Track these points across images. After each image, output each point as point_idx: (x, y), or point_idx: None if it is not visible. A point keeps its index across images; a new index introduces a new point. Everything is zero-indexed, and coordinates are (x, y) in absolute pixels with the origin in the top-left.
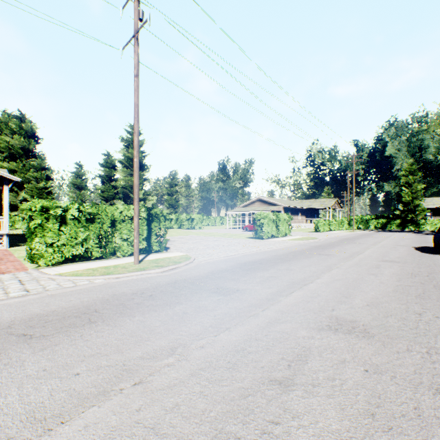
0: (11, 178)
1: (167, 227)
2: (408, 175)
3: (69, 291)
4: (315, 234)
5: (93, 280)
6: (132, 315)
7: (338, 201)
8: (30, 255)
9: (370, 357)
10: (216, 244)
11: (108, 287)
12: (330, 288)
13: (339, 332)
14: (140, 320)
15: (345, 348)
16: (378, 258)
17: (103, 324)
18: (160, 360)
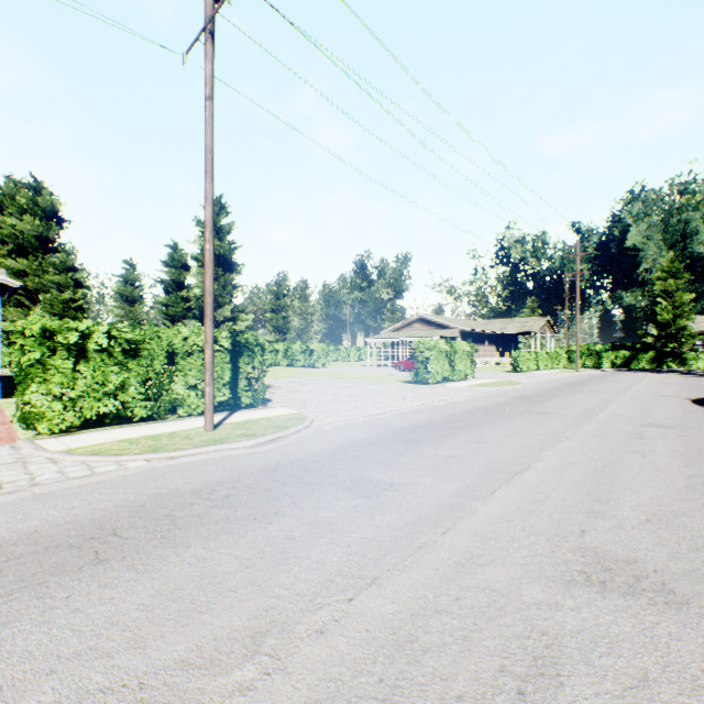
0: (4, 282)
1: (270, 363)
2: (666, 278)
3: (75, 485)
4: (513, 375)
5: (127, 462)
6: (183, 543)
7: (550, 322)
8: (23, 415)
9: (702, 665)
10: (351, 393)
11: (151, 477)
12: (565, 481)
13: (610, 591)
14: (198, 555)
15: (636, 637)
16: (634, 419)
17: (121, 565)
18: (225, 673)
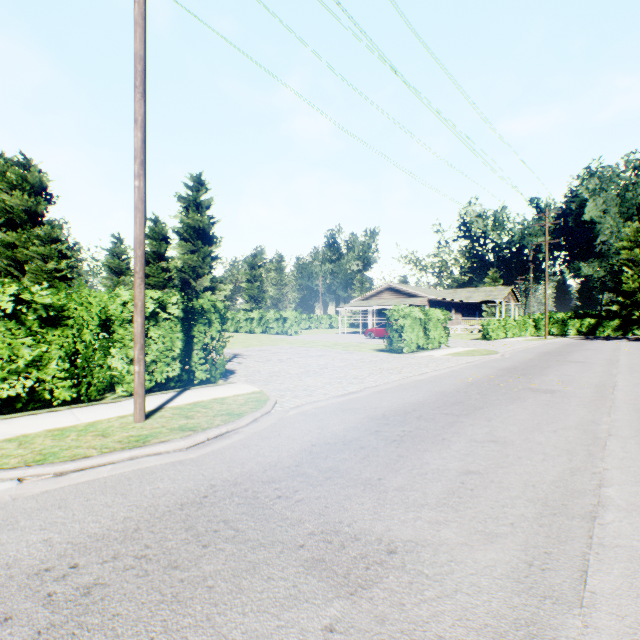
0: None
1: (245, 331)
2: (632, 248)
3: None
4: (485, 343)
5: None
6: None
7: (514, 291)
8: None
9: None
10: (322, 363)
11: None
12: None
13: None
14: None
15: None
16: None
17: None
18: None
